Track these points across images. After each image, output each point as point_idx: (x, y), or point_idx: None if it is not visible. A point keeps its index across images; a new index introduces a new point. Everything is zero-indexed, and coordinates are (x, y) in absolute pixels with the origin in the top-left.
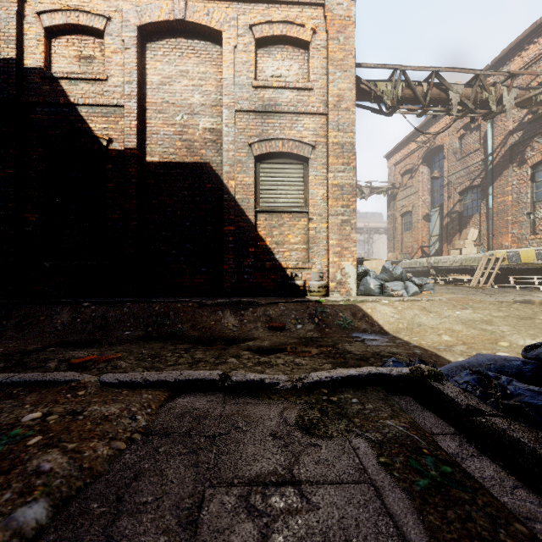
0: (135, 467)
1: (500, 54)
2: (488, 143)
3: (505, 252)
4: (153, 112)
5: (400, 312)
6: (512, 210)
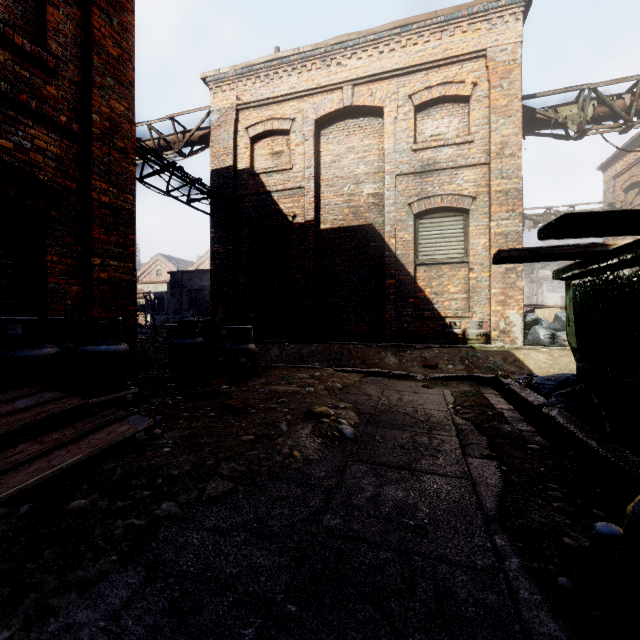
0: (360, 385)
1: None
2: None
3: None
4: (326, 187)
5: (555, 358)
6: None
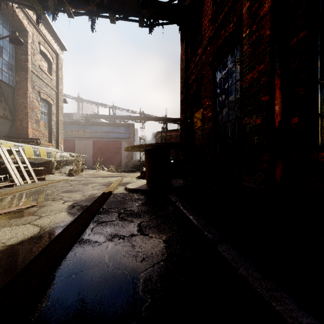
0: None
1: None
2: None
3: (14, 145)
4: None
5: None
6: None
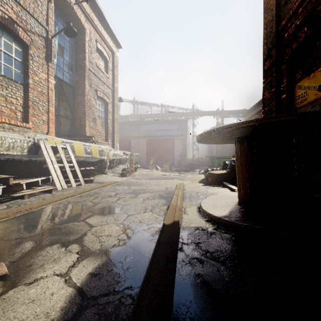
0: None
1: None
2: None
3: (61, 141)
4: None
5: None
6: None
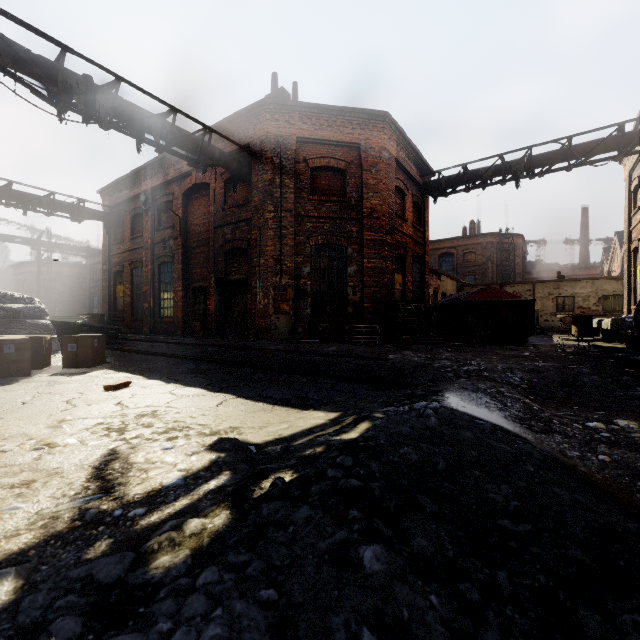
0: None
1: None
2: None
3: None
4: None
5: None
6: None
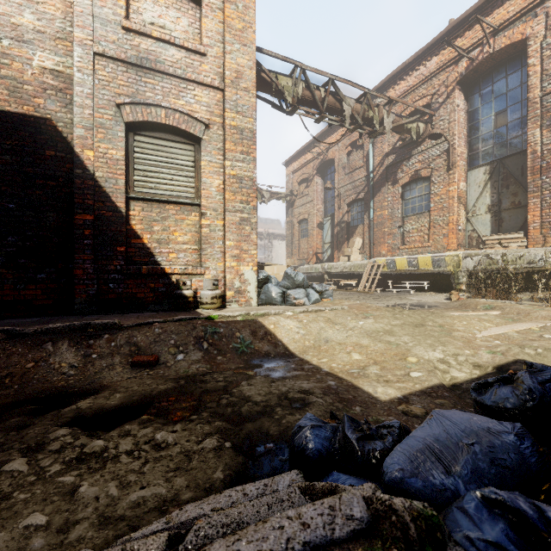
0: None
1: (379, 83)
2: (370, 161)
3: (384, 260)
4: None
5: (306, 326)
6: (388, 223)
